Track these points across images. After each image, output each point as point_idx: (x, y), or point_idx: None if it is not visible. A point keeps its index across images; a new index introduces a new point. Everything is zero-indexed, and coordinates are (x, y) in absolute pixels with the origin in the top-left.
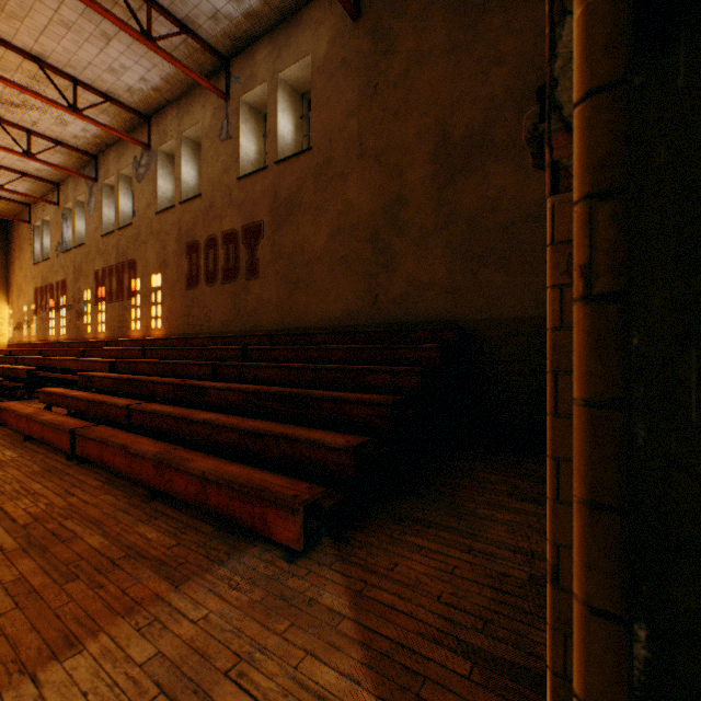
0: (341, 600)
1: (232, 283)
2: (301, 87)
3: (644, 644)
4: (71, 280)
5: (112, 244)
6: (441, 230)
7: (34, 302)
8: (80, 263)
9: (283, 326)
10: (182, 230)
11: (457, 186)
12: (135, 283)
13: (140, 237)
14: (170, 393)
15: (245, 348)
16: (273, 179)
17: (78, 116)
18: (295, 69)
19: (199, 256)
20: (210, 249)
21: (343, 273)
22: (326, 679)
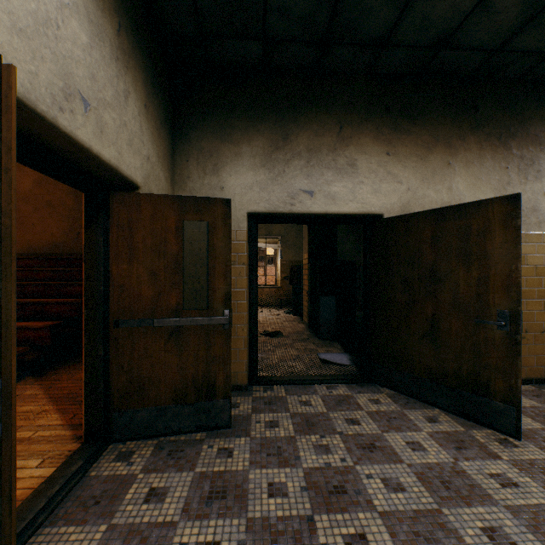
0: (38, 391)
1: None
2: None
3: (86, 312)
4: None
5: None
6: None
7: None
8: None
9: None
10: None
11: None
12: None
13: None
14: None
15: None
16: None
17: None
18: None
19: None
20: None
21: (49, 213)
22: (28, 408)
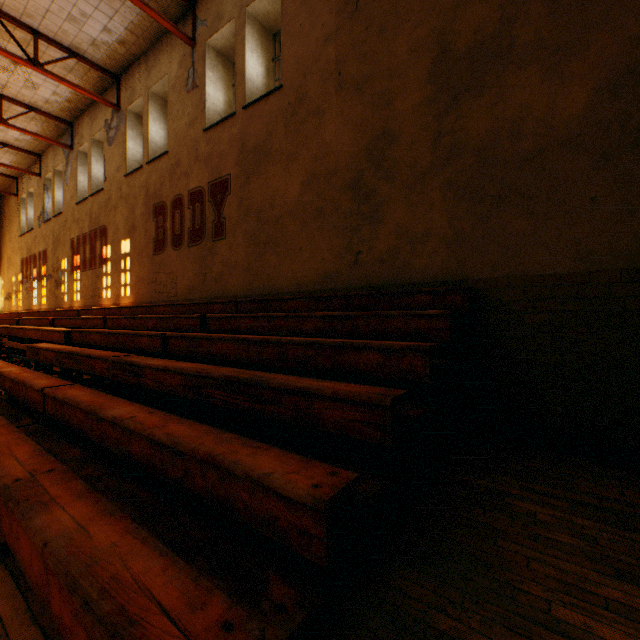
0: None
1: (198, 245)
2: (273, 24)
3: None
4: (51, 250)
5: (85, 212)
6: (441, 167)
7: (21, 273)
8: (58, 232)
9: (251, 292)
10: (149, 192)
11: (462, 110)
12: (106, 250)
13: (111, 202)
14: (107, 371)
15: (205, 317)
16: (240, 126)
17: (39, 71)
18: (264, 0)
19: (166, 218)
20: (177, 210)
21: (318, 228)
22: None
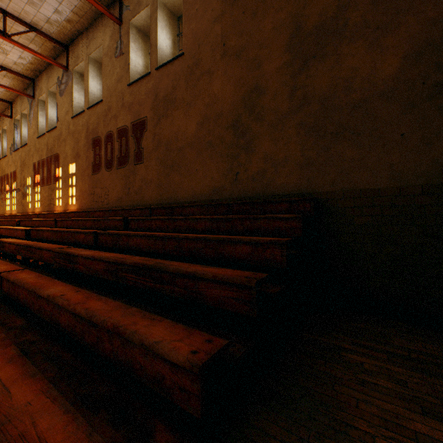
0: None
1: (124, 168)
2: (177, 10)
3: None
4: (19, 171)
5: (44, 143)
6: (296, 112)
7: None
8: (24, 158)
9: (161, 201)
10: (89, 129)
11: (310, 71)
12: (58, 171)
13: (62, 136)
14: (52, 259)
15: (127, 219)
16: (154, 82)
17: (7, 40)
18: None
19: (101, 148)
20: (109, 142)
21: (209, 155)
22: None
